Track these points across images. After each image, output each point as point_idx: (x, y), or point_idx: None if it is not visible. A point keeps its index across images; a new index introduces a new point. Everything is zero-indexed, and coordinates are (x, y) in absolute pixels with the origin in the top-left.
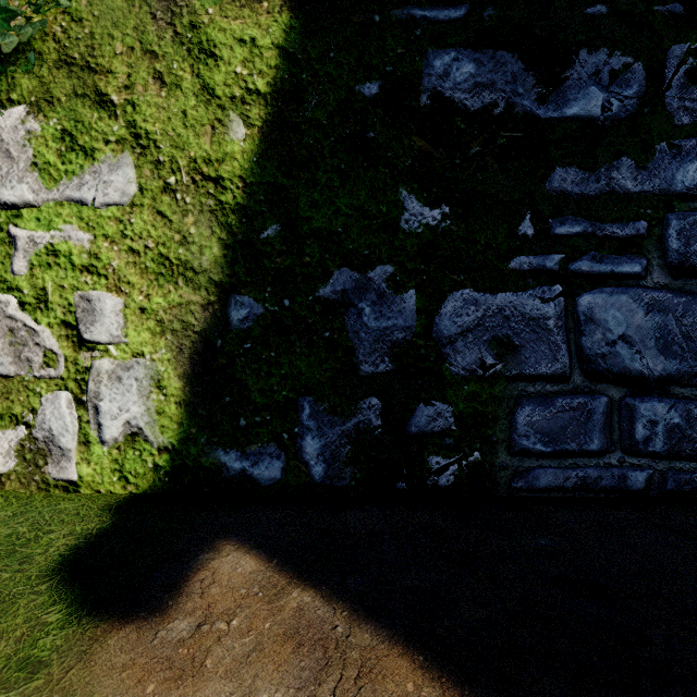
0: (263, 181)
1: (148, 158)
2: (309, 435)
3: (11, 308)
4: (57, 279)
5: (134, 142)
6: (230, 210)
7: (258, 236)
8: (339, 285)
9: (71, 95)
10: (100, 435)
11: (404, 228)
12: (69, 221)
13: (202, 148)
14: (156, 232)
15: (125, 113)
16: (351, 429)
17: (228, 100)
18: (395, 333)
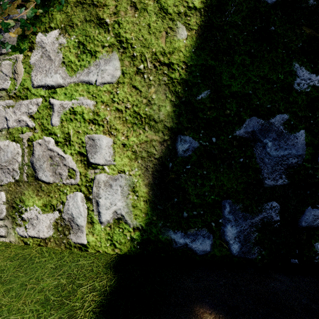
0: (198, 63)
1: (127, 54)
2: (229, 224)
3: (51, 145)
4: (75, 127)
5: (119, 45)
6: (177, 83)
7: (195, 98)
8: (249, 128)
9: (83, 21)
10: (99, 218)
11: (296, 88)
12: (82, 94)
13: (159, 46)
14: (131, 98)
15: (114, 29)
16: (258, 222)
17: (176, 15)
18: (290, 159)
